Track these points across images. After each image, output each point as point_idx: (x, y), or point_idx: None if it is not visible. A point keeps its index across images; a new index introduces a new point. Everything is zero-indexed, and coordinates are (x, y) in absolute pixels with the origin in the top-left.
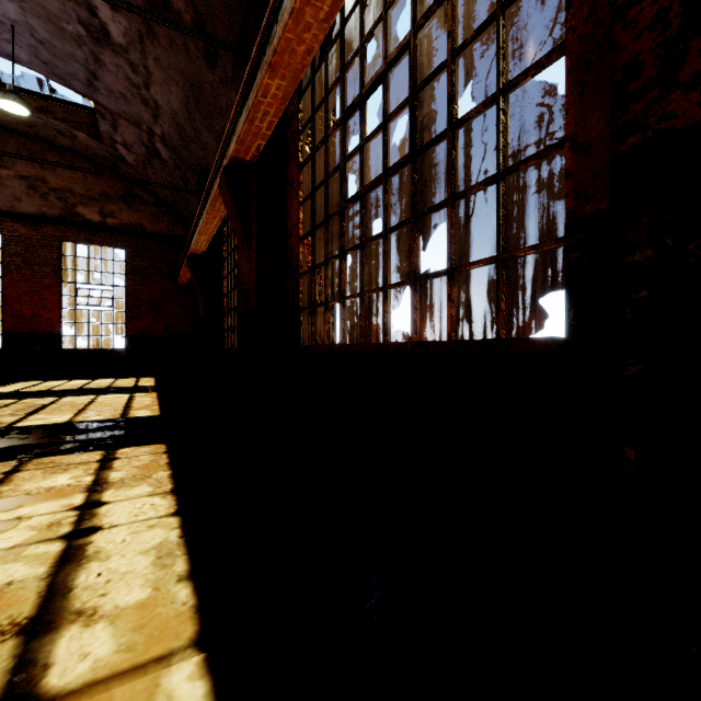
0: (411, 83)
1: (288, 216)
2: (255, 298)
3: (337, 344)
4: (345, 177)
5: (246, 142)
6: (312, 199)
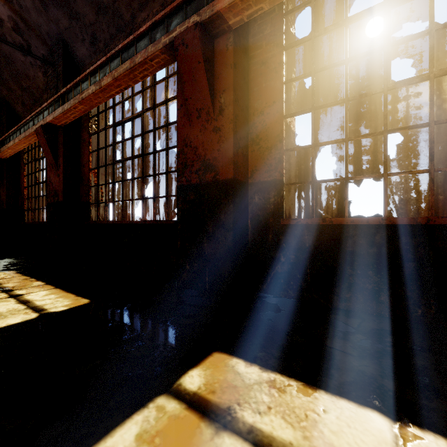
0: (46, 166)
1: (21, 178)
2: (6, 205)
3: (32, 222)
4: (36, 176)
5: (1, 156)
6: (28, 177)
